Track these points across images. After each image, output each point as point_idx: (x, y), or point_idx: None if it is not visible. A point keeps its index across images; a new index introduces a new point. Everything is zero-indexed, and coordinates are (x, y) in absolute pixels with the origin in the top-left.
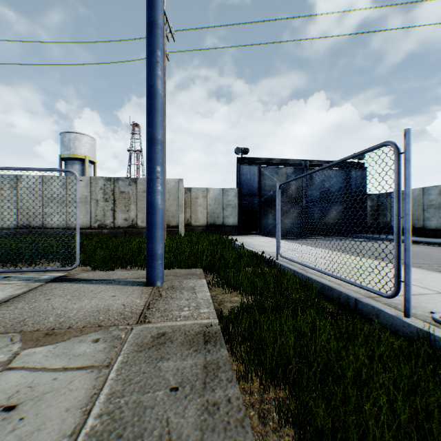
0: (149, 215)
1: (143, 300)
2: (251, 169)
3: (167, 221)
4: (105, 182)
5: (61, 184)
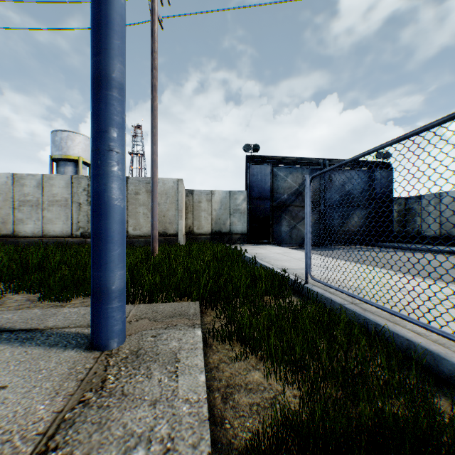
0: (94, 218)
1: (56, 404)
2: (262, 168)
3: (163, 228)
4: (89, 182)
5: (36, 184)
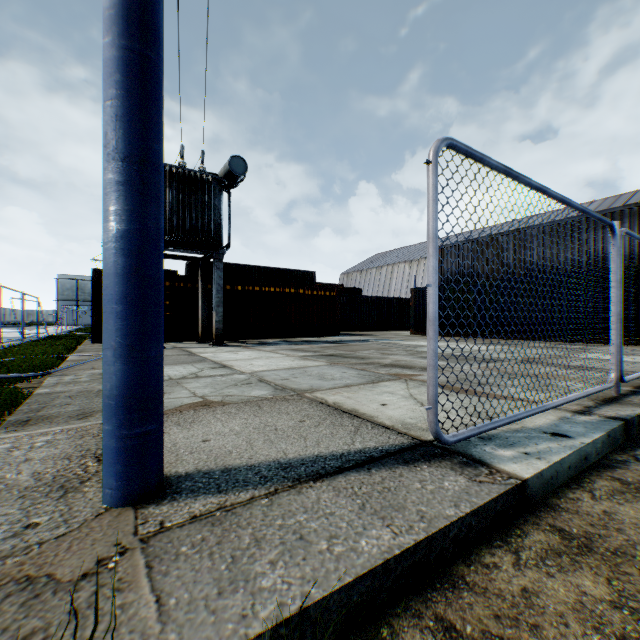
0: None
1: None
2: None
3: None
4: None
5: None
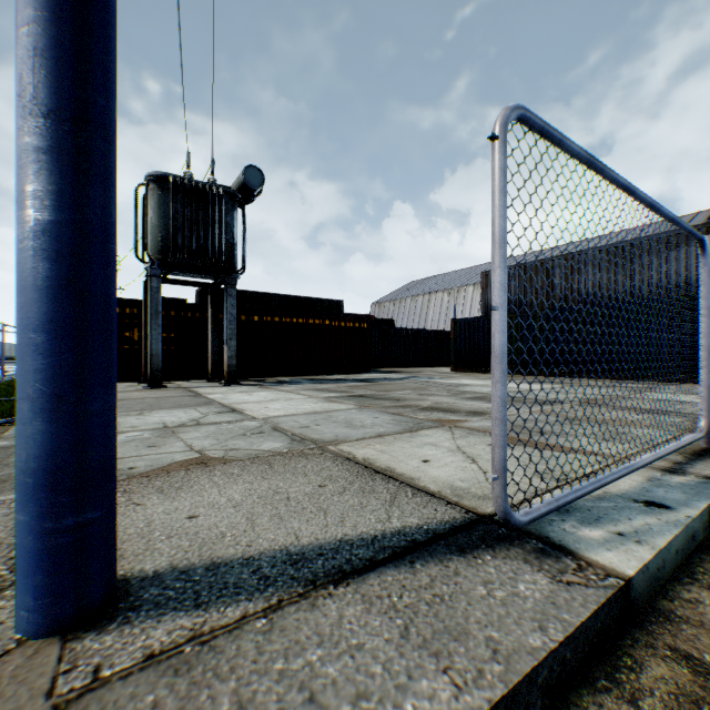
0: None
1: None
2: None
3: None
4: None
5: None
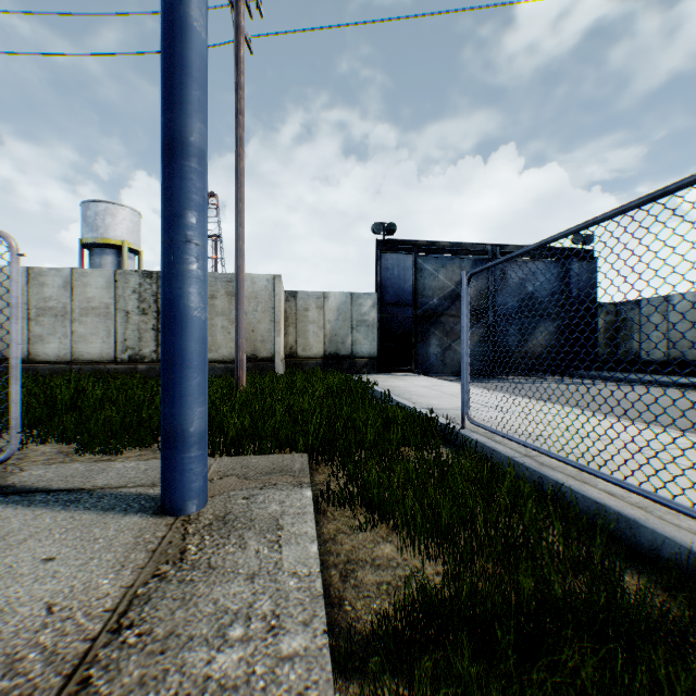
0: (165, 335)
1: (124, 578)
2: (401, 259)
3: (252, 349)
4: (141, 281)
5: (62, 283)
